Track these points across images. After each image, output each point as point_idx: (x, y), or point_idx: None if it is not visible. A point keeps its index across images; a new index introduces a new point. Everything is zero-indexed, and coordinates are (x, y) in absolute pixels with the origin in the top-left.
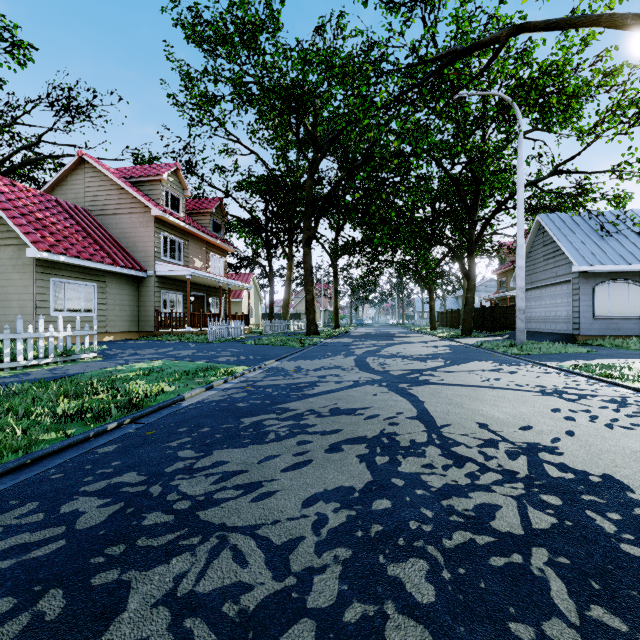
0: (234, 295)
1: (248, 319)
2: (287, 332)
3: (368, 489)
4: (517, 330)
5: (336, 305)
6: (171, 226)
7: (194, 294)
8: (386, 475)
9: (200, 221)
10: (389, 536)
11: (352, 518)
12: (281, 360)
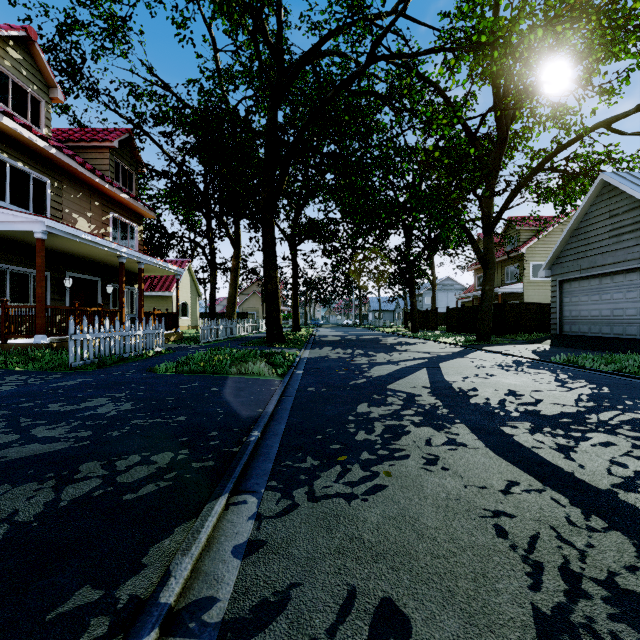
0: (162, 287)
1: (176, 319)
2: (235, 337)
3: None
4: None
5: (295, 302)
6: (15, 143)
7: (75, 276)
8: None
9: (92, 160)
10: None
11: None
12: (249, 478)
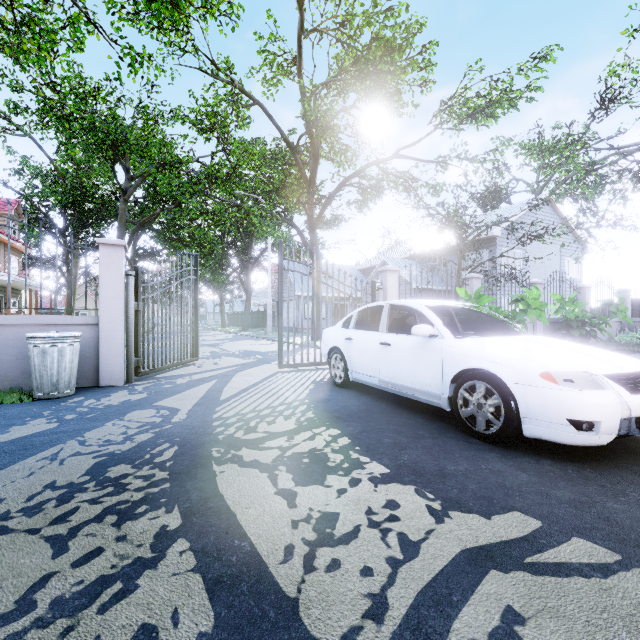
0: None
1: None
2: None
3: (212, 354)
4: (268, 326)
5: None
6: None
7: None
8: (215, 353)
9: None
10: (218, 355)
11: (211, 355)
12: None
